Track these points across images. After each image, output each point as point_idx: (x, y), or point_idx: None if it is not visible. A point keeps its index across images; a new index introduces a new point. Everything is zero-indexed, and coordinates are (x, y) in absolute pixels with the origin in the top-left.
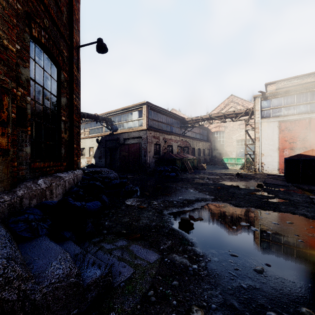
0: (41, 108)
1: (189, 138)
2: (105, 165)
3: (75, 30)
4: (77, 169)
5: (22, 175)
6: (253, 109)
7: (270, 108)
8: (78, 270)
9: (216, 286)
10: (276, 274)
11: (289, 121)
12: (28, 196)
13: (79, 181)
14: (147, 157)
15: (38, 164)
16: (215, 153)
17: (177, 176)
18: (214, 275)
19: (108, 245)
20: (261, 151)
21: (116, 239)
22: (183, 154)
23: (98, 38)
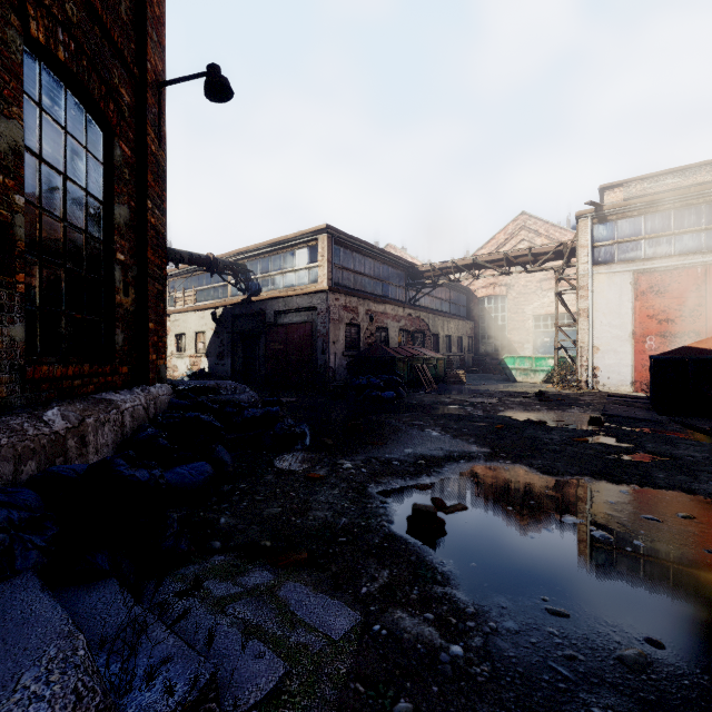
0: (59, 228)
1: (426, 310)
2: (232, 372)
3: (151, 43)
4: (156, 383)
5: None
6: (573, 244)
7: (615, 240)
8: (104, 699)
9: None
10: (682, 672)
11: (657, 271)
12: (11, 453)
13: (161, 411)
14: (329, 355)
15: (48, 370)
16: (486, 347)
17: (399, 400)
18: (511, 679)
19: (221, 585)
20: (592, 340)
21: (244, 566)
22: (413, 347)
23: (210, 64)
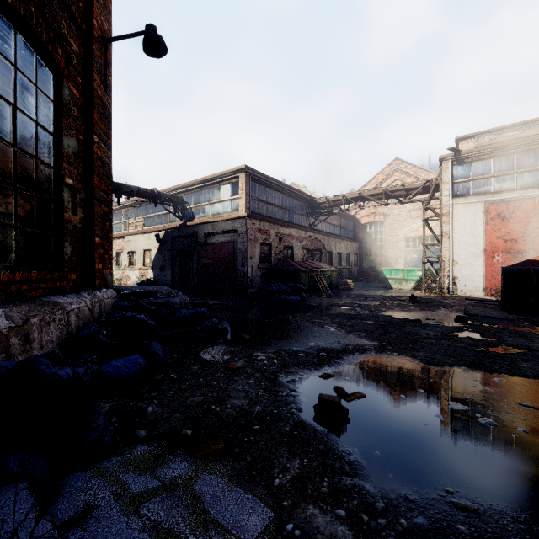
0: (9, 152)
1: (322, 233)
2: (172, 281)
3: (97, 4)
4: (102, 288)
5: None
6: (437, 181)
7: (470, 178)
8: None
9: None
10: None
11: (503, 202)
12: None
13: (106, 312)
14: (247, 267)
15: None
16: (368, 262)
17: (302, 302)
18: None
19: (140, 478)
20: (452, 256)
21: (165, 456)
22: (313, 262)
23: (147, 25)
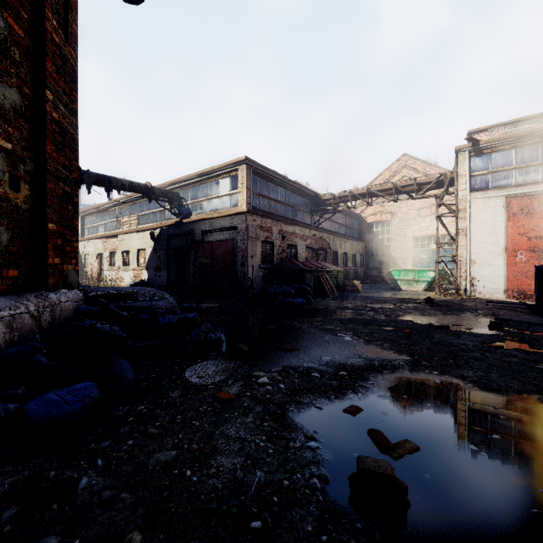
0: None
1: (327, 232)
2: (167, 283)
3: None
4: (61, 288)
5: None
6: (452, 175)
7: (489, 170)
8: None
9: None
10: None
11: (527, 195)
12: None
13: (63, 319)
14: (248, 267)
15: None
16: (374, 262)
17: (308, 305)
18: None
19: None
20: (469, 255)
21: None
22: (318, 262)
23: None
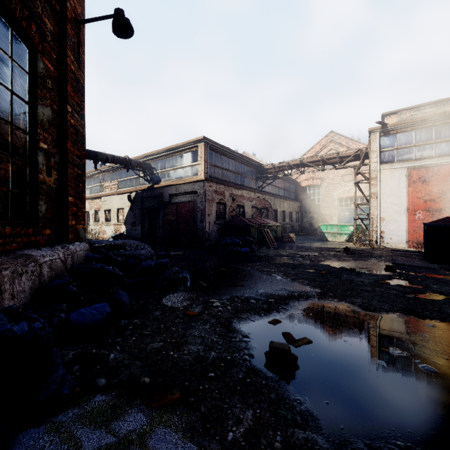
0: None
1: (269, 194)
2: (141, 235)
3: None
4: (75, 241)
5: None
6: (367, 150)
7: (395, 147)
8: None
9: None
10: None
11: (423, 167)
12: None
13: (78, 263)
14: (205, 223)
15: None
16: (307, 218)
17: (252, 253)
18: None
19: (94, 434)
20: (380, 214)
21: (122, 407)
22: (261, 218)
23: (116, 9)
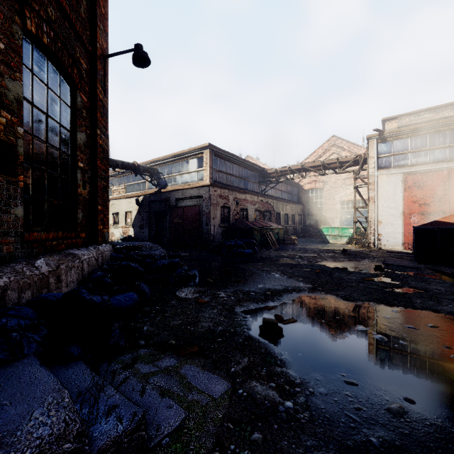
0: (43, 147)
1: (271, 198)
2: (149, 237)
3: (99, 31)
4: (102, 243)
5: (8, 253)
6: (365, 156)
7: (391, 153)
8: (81, 426)
9: (326, 441)
10: (425, 417)
11: (418, 173)
12: (16, 285)
13: (106, 261)
14: (210, 226)
15: (37, 235)
16: (310, 221)
17: (255, 254)
18: (322, 421)
19: (146, 366)
20: (377, 217)
21: (159, 355)
22: (264, 221)
23: (136, 44)
